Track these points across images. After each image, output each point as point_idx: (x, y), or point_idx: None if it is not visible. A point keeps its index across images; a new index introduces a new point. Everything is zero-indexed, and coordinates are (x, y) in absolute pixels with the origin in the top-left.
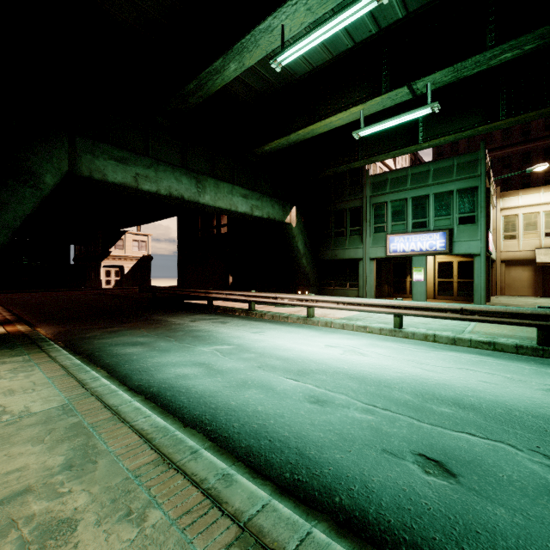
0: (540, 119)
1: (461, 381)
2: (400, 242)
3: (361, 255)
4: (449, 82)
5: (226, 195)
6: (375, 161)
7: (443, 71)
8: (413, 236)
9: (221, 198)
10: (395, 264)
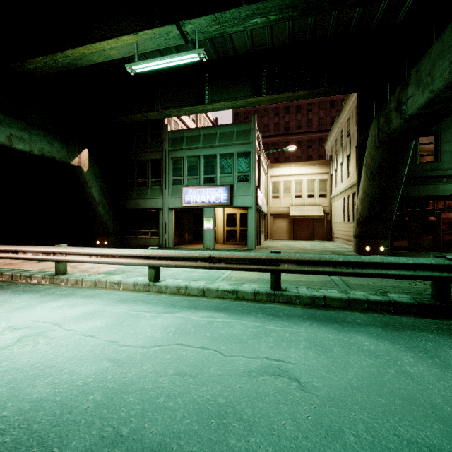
0: (294, 121)
1: (148, 382)
2: (193, 194)
3: (161, 205)
4: (215, 36)
5: None
6: (169, 115)
7: (207, 18)
8: (204, 189)
9: None
10: (195, 214)
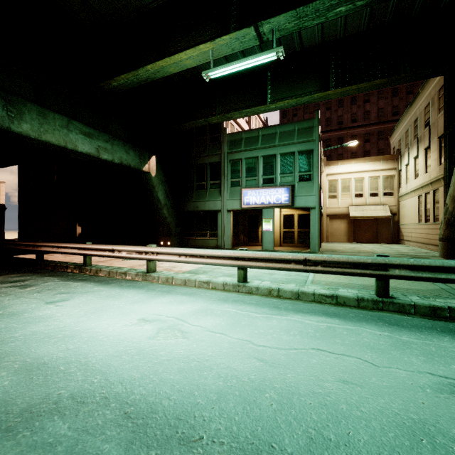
0: (348, 114)
1: (314, 385)
2: (253, 196)
3: (219, 207)
4: (292, 32)
5: (58, 129)
6: (230, 118)
7: (287, 15)
8: (263, 190)
9: (50, 130)
10: (250, 216)
